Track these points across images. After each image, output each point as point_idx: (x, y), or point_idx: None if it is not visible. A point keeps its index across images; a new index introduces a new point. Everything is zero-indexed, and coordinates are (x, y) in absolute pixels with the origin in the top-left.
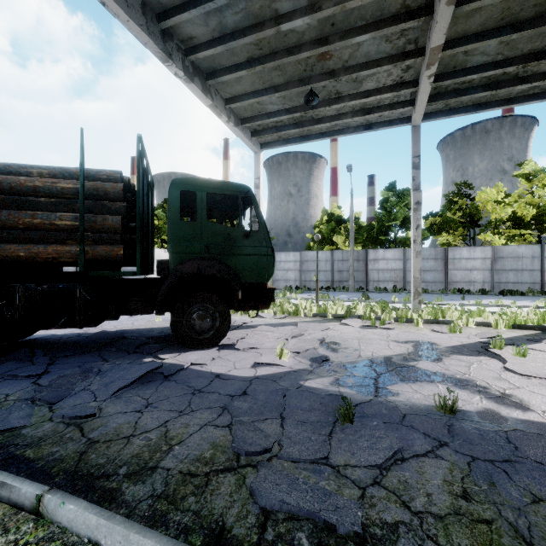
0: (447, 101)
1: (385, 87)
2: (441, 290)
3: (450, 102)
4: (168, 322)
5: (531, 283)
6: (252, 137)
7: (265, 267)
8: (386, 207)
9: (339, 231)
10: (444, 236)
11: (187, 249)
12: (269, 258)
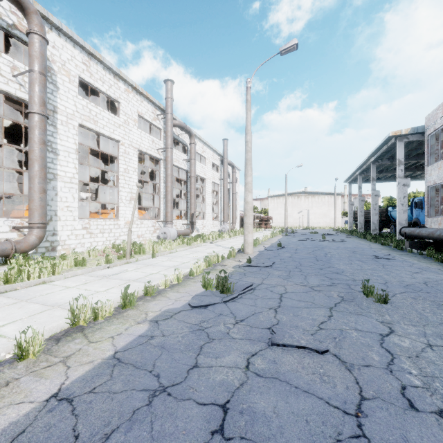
0: None
1: None
2: None
3: None
4: None
5: None
6: None
7: None
8: None
9: None
10: None
11: None
12: None
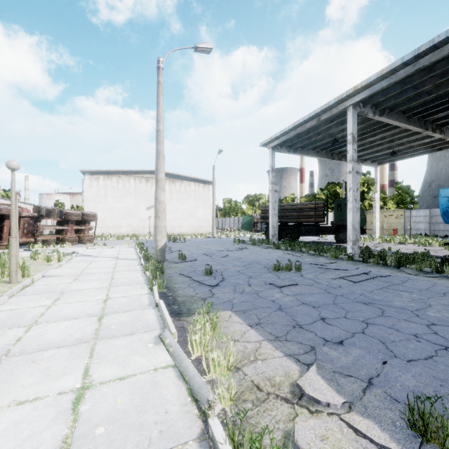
0: None
1: (435, 140)
2: None
3: None
4: (332, 240)
5: None
6: (371, 163)
7: (363, 223)
8: None
9: None
10: None
11: (338, 218)
12: (364, 220)
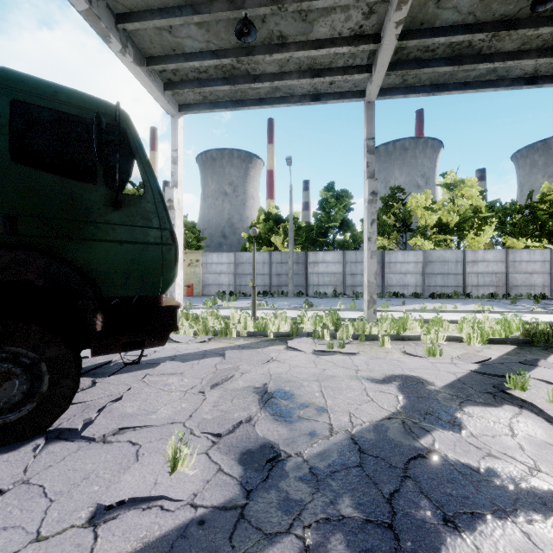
0: (407, 73)
1: (340, 38)
2: (379, 294)
3: (408, 77)
4: None
5: (456, 286)
6: (165, 90)
7: (158, 266)
8: (324, 208)
9: (278, 231)
10: (379, 240)
11: None
12: (165, 249)
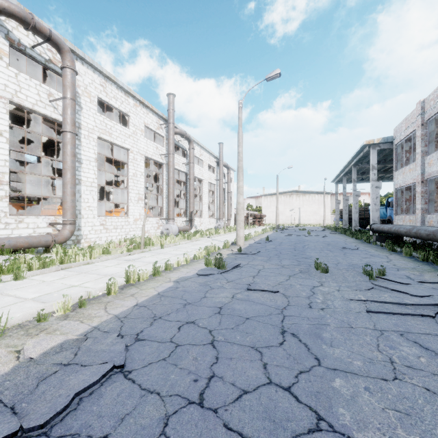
0: None
1: None
2: None
3: None
4: None
5: None
6: None
7: None
8: None
9: None
10: None
11: None
12: None
